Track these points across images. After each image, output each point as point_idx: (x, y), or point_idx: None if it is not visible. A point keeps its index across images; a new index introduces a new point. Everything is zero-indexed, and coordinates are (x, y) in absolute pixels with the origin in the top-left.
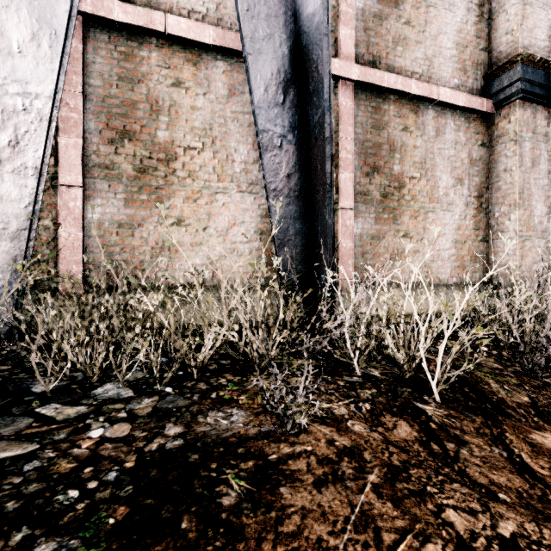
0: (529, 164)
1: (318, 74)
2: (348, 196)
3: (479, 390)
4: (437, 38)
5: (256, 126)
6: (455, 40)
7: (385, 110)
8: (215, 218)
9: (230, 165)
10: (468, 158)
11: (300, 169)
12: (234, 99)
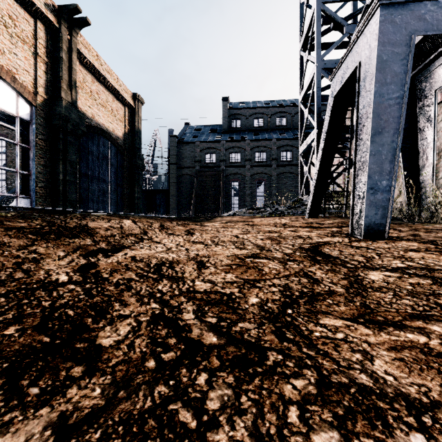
0: None
1: None
2: None
3: None
4: None
5: None
6: None
7: None
8: None
9: None
10: None
11: None
12: None
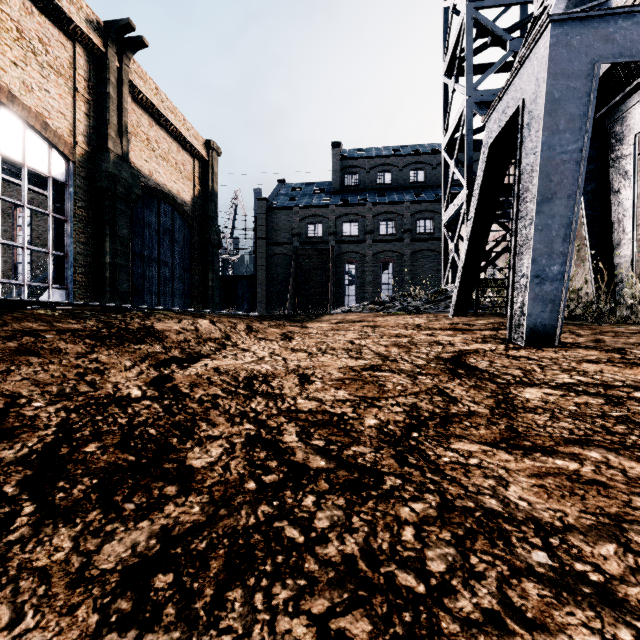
0: None
1: None
2: None
3: None
4: None
5: None
6: None
7: None
8: None
9: None
10: None
11: None
12: None
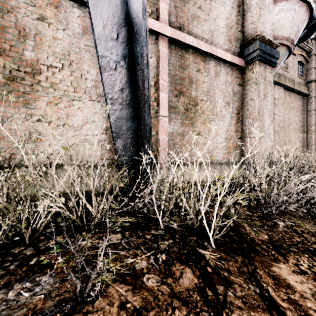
0: (262, 97)
1: (139, 19)
2: (164, 108)
3: (239, 233)
4: (216, 20)
5: (97, 53)
6: (226, 23)
7: (187, 58)
8: (72, 117)
9: (83, 82)
10: (232, 91)
11: (129, 86)
12: (87, 36)
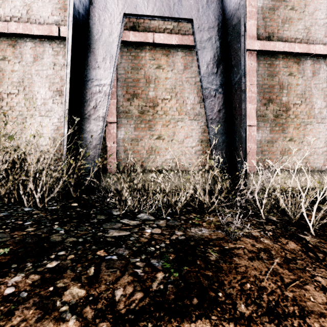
0: None
1: (238, 56)
2: (252, 118)
3: None
4: (313, 14)
5: (202, 86)
6: None
7: (276, 64)
8: (177, 134)
9: (184, 106)
10: None
11: (225, 106)
12: (187, 71)
